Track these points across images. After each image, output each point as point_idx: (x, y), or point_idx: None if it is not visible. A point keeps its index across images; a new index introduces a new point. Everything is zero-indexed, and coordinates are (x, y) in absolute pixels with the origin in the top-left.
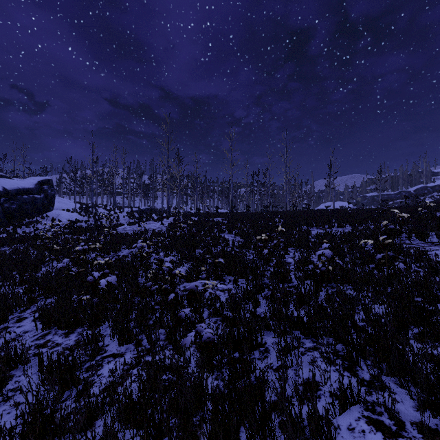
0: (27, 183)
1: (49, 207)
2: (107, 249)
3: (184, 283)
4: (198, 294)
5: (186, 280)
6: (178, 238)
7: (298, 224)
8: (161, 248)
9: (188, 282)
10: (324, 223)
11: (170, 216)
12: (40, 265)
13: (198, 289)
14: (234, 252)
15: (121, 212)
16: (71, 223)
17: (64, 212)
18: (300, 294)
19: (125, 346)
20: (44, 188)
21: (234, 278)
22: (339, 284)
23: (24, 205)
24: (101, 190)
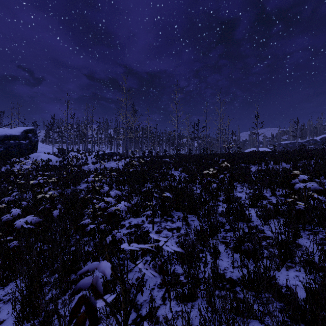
0: (14, 131)
1: (33, 150)
2: (68, 184)
3: (130, 218)
4: (118, 279)
5: (132, 215)
6: (131, 174)
7: (237, 162)
8: (115, 183)
9: (134, 217)
10: (260, 161)
11: (127, 158)
12: (3, 197)
13: (143, 227)
14: (181, 186)
15: (89, 154)
16: (44, 161)
17: (43, 154)
18: (282, 245)
19: (25, 325)
20: (29, 135)
21: (183, 215)
22: (319, 228)
23: (10, 148)
24: (77, 139)
